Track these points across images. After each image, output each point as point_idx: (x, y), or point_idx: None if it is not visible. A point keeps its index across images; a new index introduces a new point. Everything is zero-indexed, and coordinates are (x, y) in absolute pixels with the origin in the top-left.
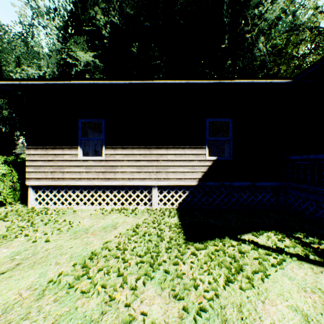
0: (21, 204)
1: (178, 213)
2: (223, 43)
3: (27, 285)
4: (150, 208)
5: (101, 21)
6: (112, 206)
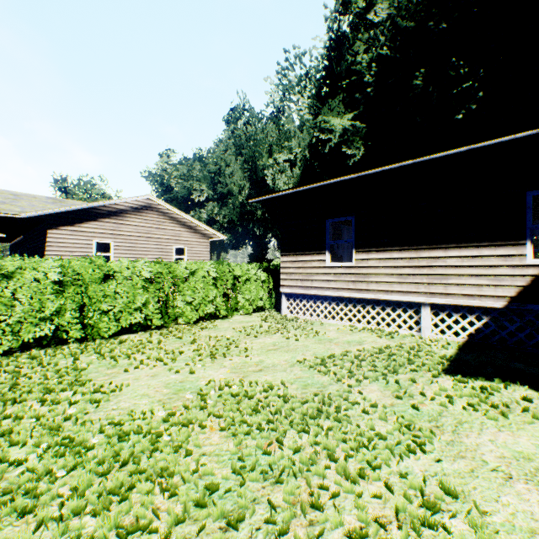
0: (276, 312)
1: (459, 347)
2: None
3: (283, 359)
4: (417, 335)
5: (363, 62)
6: (363, 325)
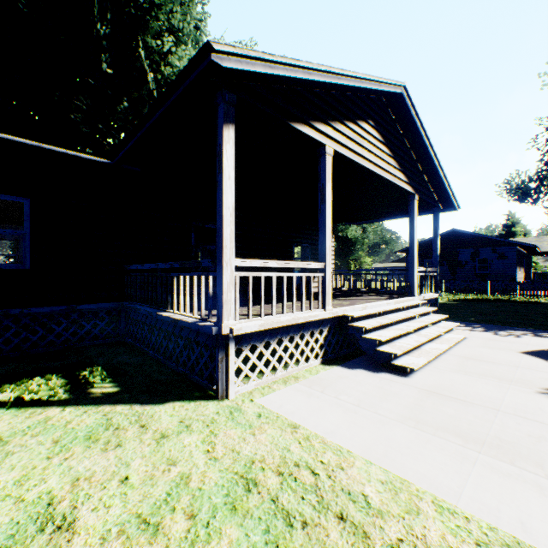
0: None
1: None
2: (111, 66)
3: None
4: None
5: None
6: None
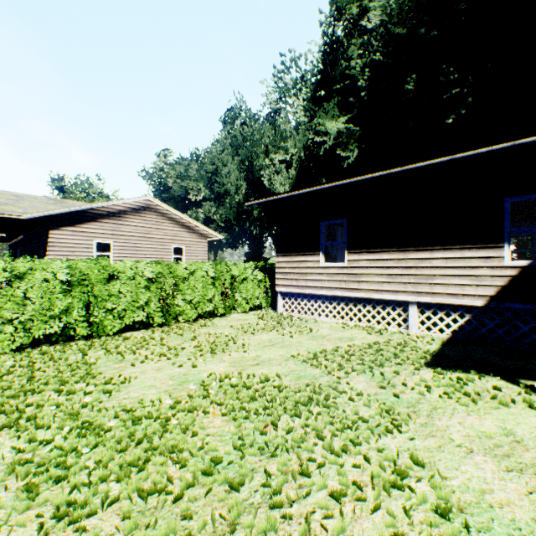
0: (272, 310)
1: (442, 342)
2: None
3: (279, 354)
4: (405, 332)
5: (356, 67)
6: (355, 323)
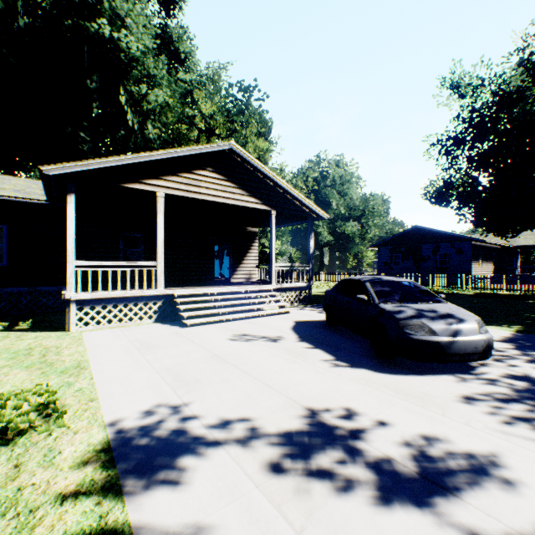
0: None
1: None
2: None
3: None
4: None
5: None
6: None
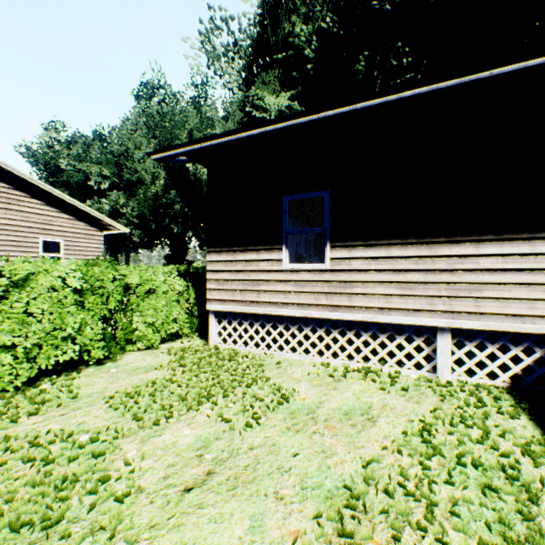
0: (199, 338)
1: (524, 407)
2: None
3: None
4: (431, 378)
5: (301, 35)
6: (343, 362)
